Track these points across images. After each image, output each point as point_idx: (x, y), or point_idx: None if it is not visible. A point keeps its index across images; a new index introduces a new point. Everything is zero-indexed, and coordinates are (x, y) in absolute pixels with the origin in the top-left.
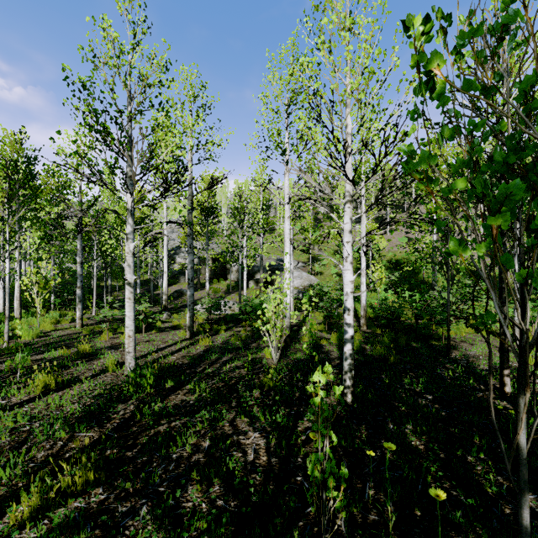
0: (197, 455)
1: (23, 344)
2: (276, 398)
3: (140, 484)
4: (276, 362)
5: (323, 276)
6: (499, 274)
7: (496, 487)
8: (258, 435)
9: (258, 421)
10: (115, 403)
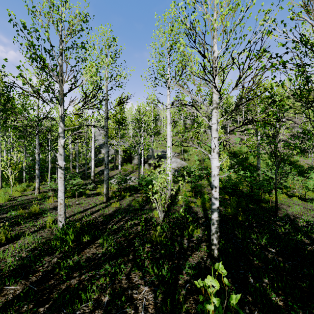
0: (96, 312)
1: None
2: (162, 251)
3: None
4: (161, 220)
5: (189, 161)
6: None
7: None
8: (148, 288)
9: (148, 274)
10: (43, 256)
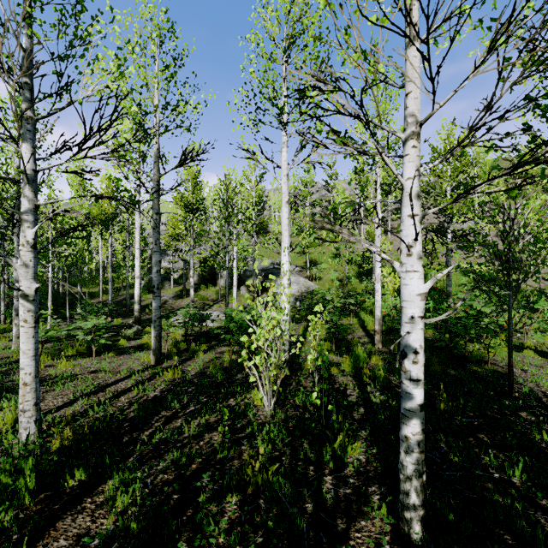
0: None
1: None
2: (270, 524)
3: None
4: (269, 415)
5: (321, 281)
6: None
7: None
8: None
9: None
10: None
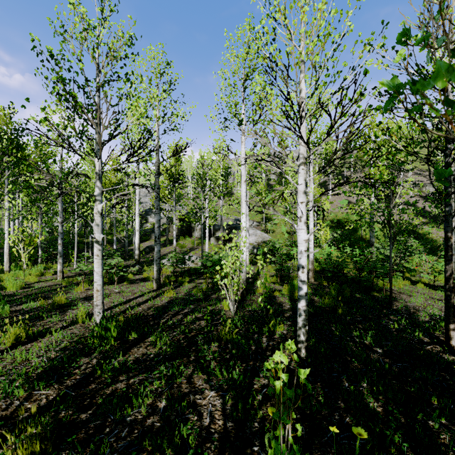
0: (151, 418)
1: (7, 295)
2: (233, 351)
3: None
4: (233, 314)
5: (274, 233)
6: (445, 233)
7: None
8: (214, 393)
9: (215, 377)
10: (79, 357)
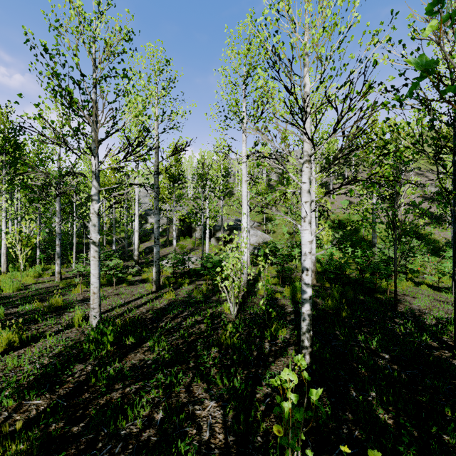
0: (147, 431)
1: (3, 297)
2: (234, 357)
3: None
4: (234, 317)
5: (275, 234)
6: (454, 234)
7: None
8: (215, 404)
9: (215, 386)
10: (73, 364)
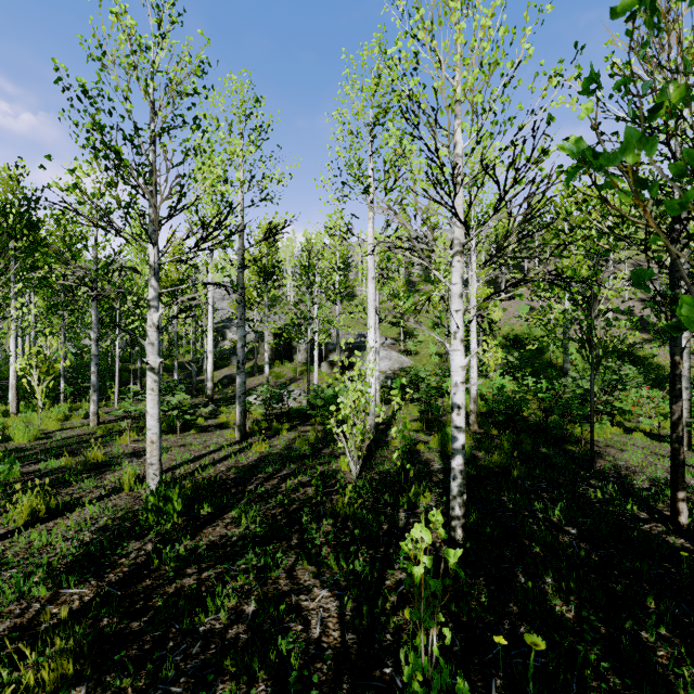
0: (235, 628)
1: (15, 449)
2: (355, 532)
3: (144, 681)
4: (355, 477)
5: (418, 356)
6: (671, 356)
7: (693, 691)
8: (327, 593)
9: (328, 570)
10: (126, 541)
